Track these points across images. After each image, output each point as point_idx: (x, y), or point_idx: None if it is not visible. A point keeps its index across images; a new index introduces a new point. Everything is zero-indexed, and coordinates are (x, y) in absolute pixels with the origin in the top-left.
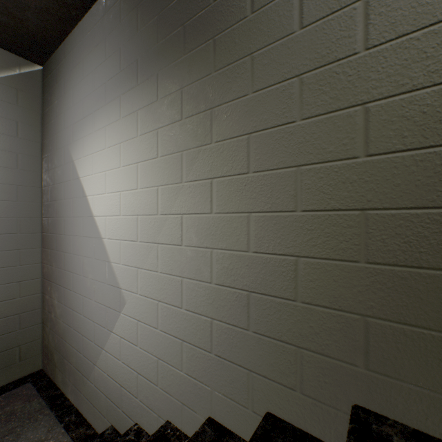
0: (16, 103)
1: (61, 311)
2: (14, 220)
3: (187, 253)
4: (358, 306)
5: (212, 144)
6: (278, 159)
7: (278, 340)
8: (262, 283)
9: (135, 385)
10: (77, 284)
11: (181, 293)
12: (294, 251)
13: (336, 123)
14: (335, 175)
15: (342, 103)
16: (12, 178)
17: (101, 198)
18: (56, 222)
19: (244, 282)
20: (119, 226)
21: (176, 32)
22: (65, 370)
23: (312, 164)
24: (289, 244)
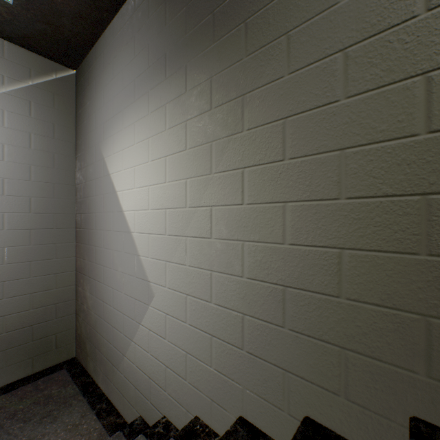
0: (52, 107)
1: (92, 303)
2: (51, 216)
3: (217, 246)
4: (418, 305)
5: (243, 132)
6: (318, 143)
7: (318, 339)
8: (300, 277)
9: (163, 377)
10: (107, 277)
11: (210, 287)
12: (337, 243)
13: (389, 98)
14: (388, 157)
15: (397, 74)
16: (49, 177)
17: (130, 193)
18: (88, 218)
19: (278, 276)
20: (148, 220)
21: (205, 21)
22: (97, 359)
23: (359, 145)
24: (331, 235)
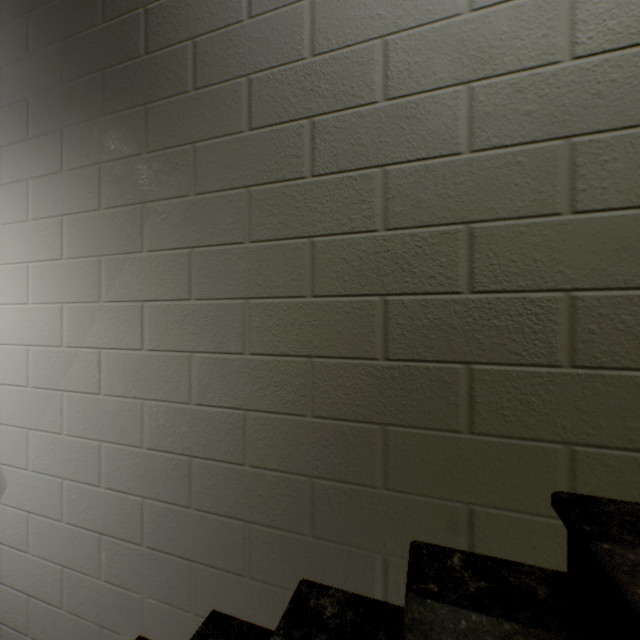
0: None
1: None
2: None
3: (108, 405)
4: (306, 467)
5: (143, 253)
6: (225, 286)
7: (225, 516)
8: (207, 445)
9: (24, 614)
10: None
11: (99, 465)
12: (243, 403)
13: (285, 253)
14: (285, 315)
15: (291, 231)
16: None
17: None
18: None
19: (185, 444)
20: None
21: (91, 78)
22: None
23: (261, 297)
24: (237, 395)
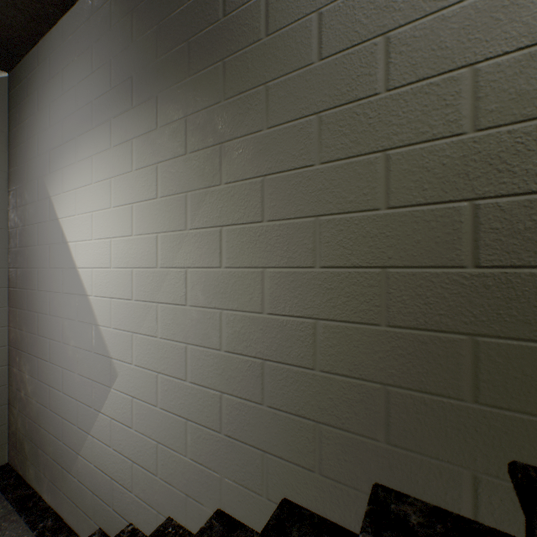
0: None
1: (33, 388)
2: None
3: (192, 314)
4: (379, 375)
5: (221, 186)
6: (295, 207)
7: (295, 414)
8: (278, 350)
9: (130, 476)
10: (54, 354)
11: (185, 363)
12: (313, 313)
13: (357, 170)
14: (356, 228)
15: (363, 148)
16: None
17: (86, 245)
18: (27, 274)
19: (257, 348)
20: (110, 281)
21: (179, 48)
22: (40, 463)
23: (332, 214)
24: (307, 305)
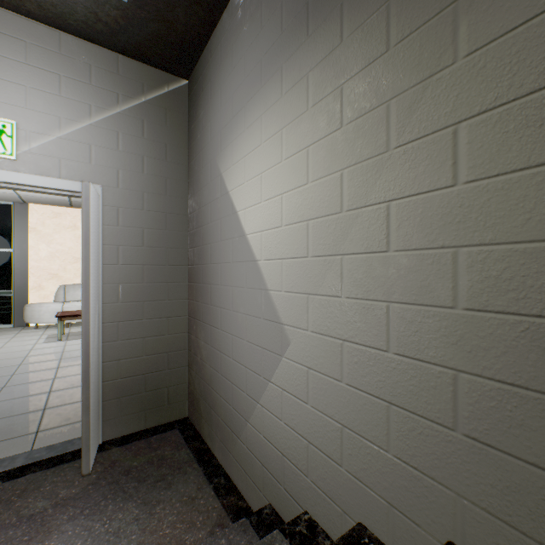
0: (164, 125)
1: (207, 353)
2: (163, 251)
3: (399, 261)
4: None
5: (456, 63)
6: None
7: None
8: None
9: (304, 457)
10: (225, 321)
11: (386, 328)
12: None
13: None
14: None
15: None
16: (161, 205)
17: (255, 210)
18: (202, 251)
19: None
20: (280, 241)
21: None
22: (212, 422)
23: None
24: None
